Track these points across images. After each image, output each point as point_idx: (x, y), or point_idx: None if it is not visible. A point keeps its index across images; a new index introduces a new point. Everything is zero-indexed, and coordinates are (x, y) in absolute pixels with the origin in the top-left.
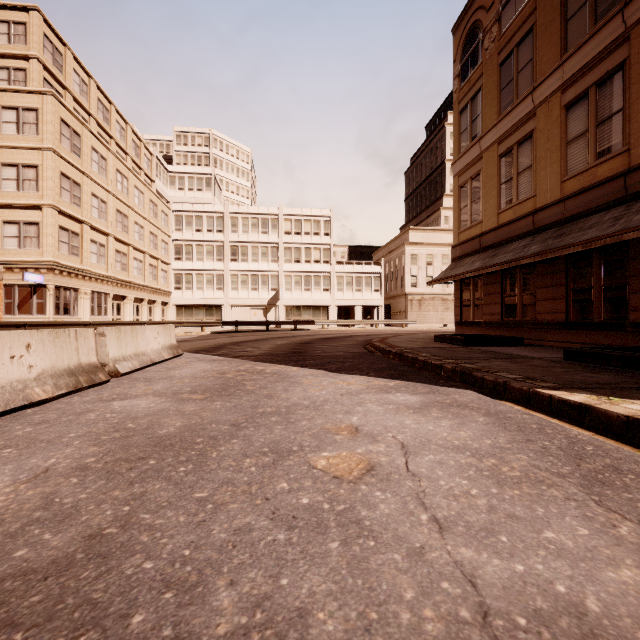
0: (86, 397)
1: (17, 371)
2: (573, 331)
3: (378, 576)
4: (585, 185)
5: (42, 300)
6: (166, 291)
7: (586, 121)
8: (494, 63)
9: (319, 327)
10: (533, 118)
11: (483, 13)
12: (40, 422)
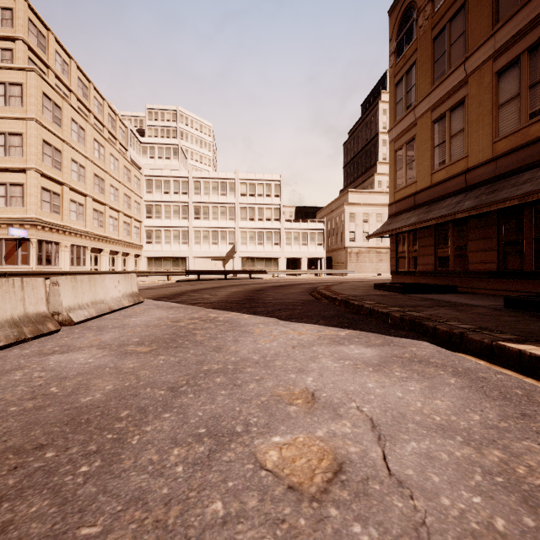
0: (26, 349)
1: None
2: (504, 280)
3: None
4: (517, 144)
5: (26, 252)
6: (138, 245)
7: (518, 85)
8: (428, 38)
9: (270, 276)
10: (465, 86)
11: None
12: None
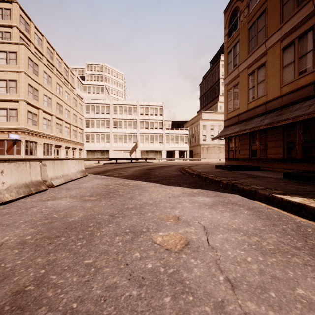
0: (34, 198)
1: None
2: (286, 163)
3: None
4: (293, 89)
5: (19, 147)
6: (81, 143)
7: (293, 56)
8: (245, 28)
9: (157, 161)
10: (265, 55)
11: (240, 3)
12: (6, 213)
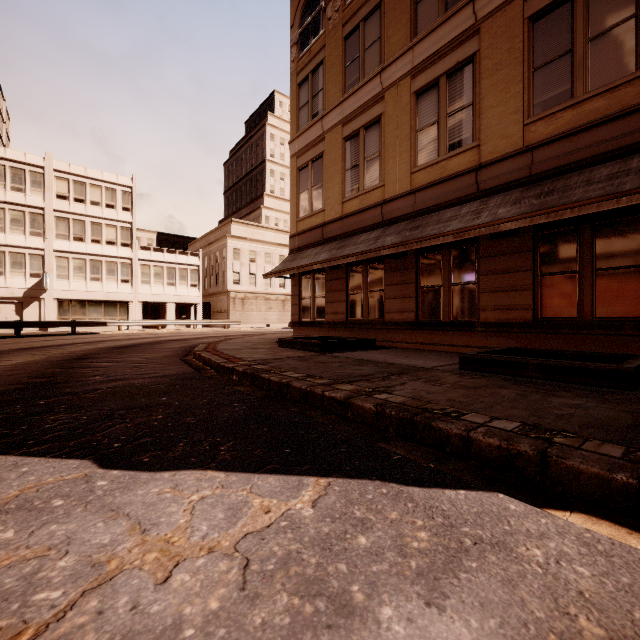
0: None
1: None
2: (423, 331)
3: None
4: (436, 178)
5: None
6: None
7: (437, 111)
8: (338, 35)
9: (114, 329)
10: (381, 101)
11: None
12: None
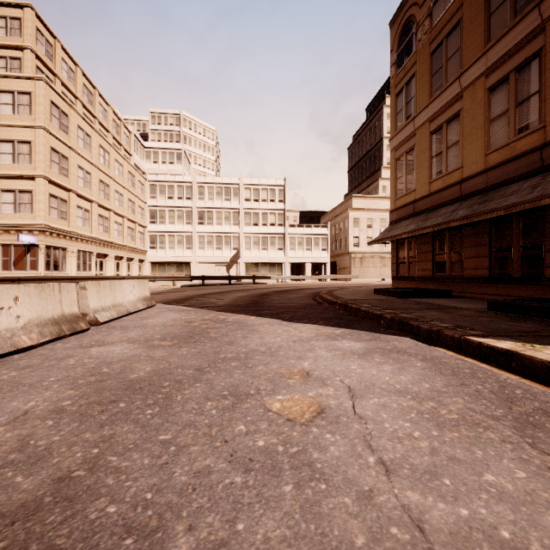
0: (68, 344)
1: (6, 321)
2: (495, 285)
3: (330, 521)
4: (506, 158)
5: (35, 258)
6: (142, 250)
7: (507, 102)
8: (426, 52)
9: (274, 281)
10: (460, 100)
11: (416, 9)
12: (25, 367)
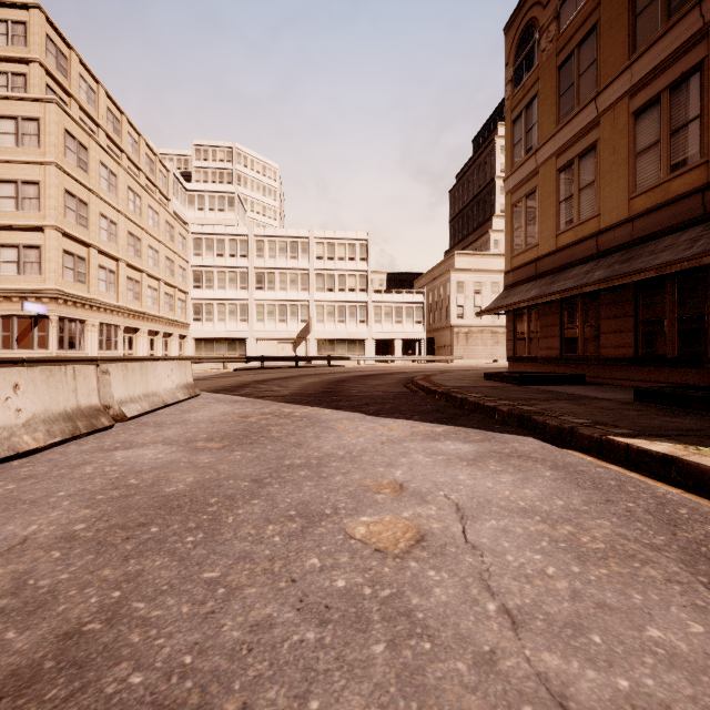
0: (84, 446)
1: (2, 416)
2: (643, 368)
3: (438, 696)
4: (657, 202)
5: (44, 333)
6: (184, 323)
7: (658, 130)
8: (552, 66)
9: (354, 363)
10: (597, 127)
11: (539, 10)
12: (26, 477)
